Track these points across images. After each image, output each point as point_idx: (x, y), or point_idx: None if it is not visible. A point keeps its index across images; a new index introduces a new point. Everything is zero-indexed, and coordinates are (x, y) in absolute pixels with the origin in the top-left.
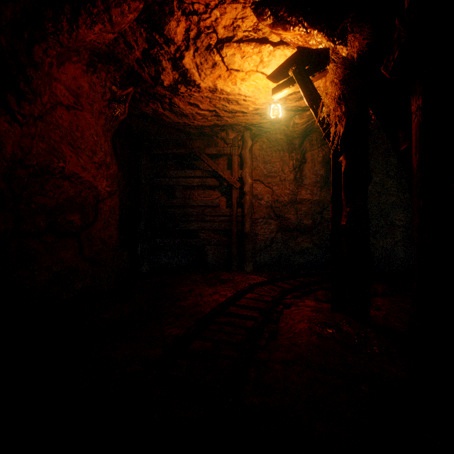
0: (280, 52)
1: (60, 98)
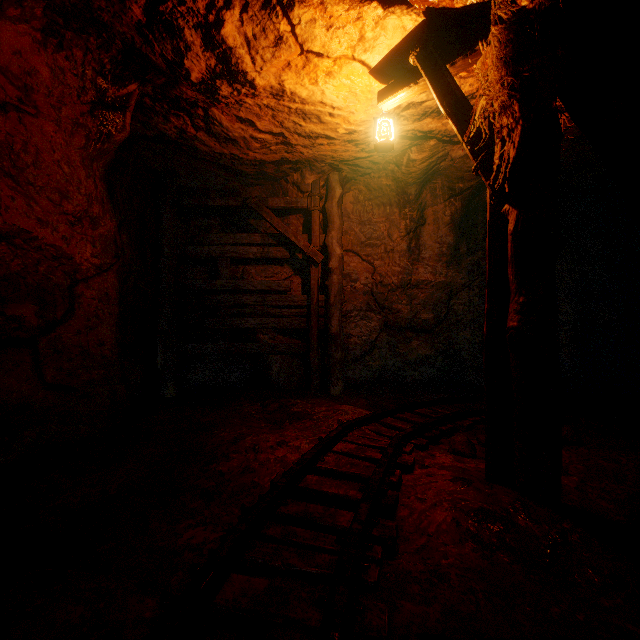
0: (395, 21)
1: None
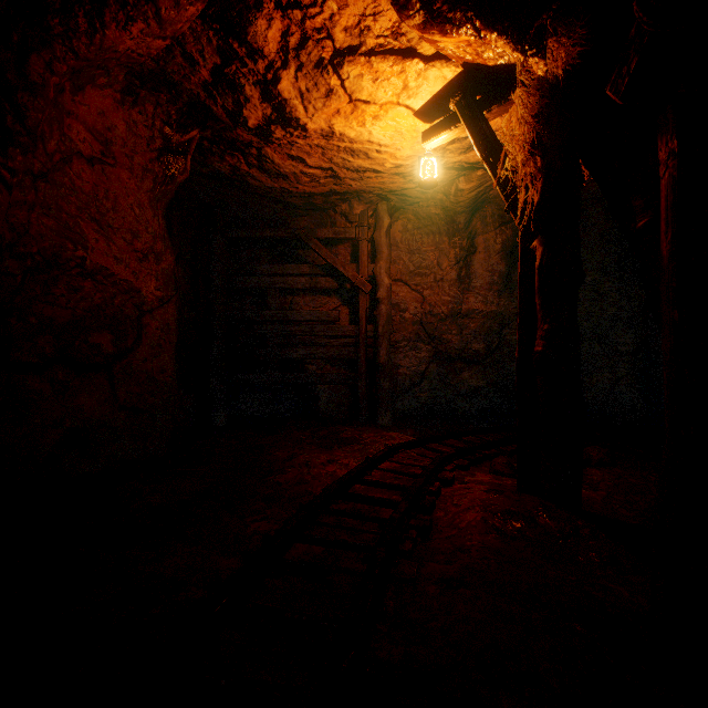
0: (436, 73)
1: (78, 146)
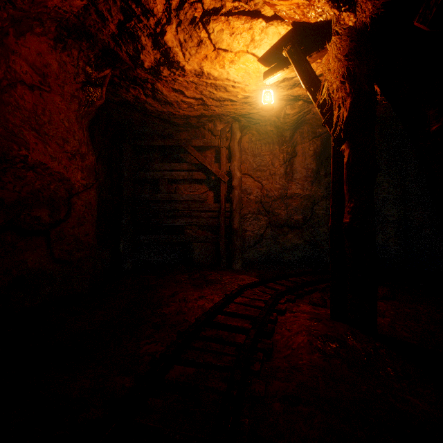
0: (273, 30)
1: (21, 76)
